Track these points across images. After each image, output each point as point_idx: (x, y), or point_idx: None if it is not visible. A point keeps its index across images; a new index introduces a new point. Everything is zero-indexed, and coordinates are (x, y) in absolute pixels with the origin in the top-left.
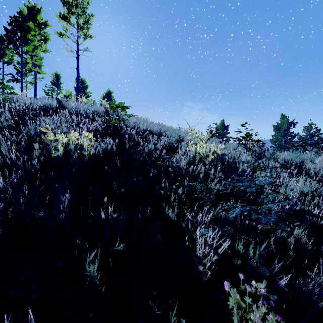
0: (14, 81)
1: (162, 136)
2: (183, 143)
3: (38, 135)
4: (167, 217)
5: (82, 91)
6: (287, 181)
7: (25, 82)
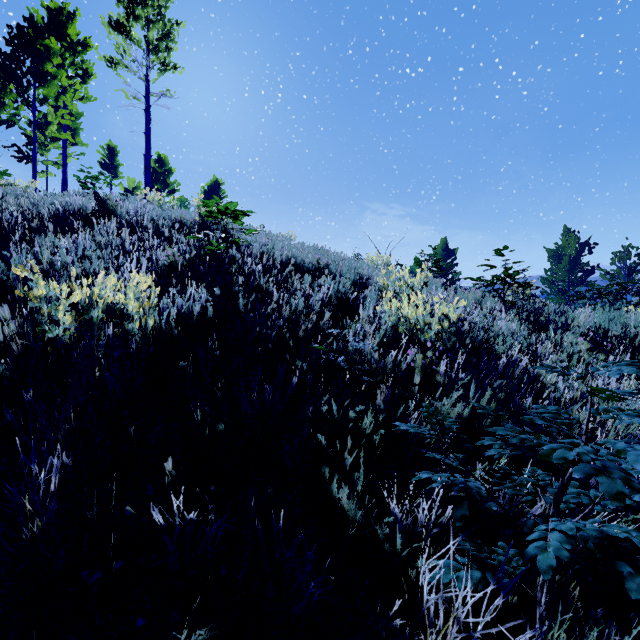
0: (23, 159)
1: (323, 277)
2: (368, 291)
3: (26, 280)
4: (335, 506)
5: (161, 181)
6: (616, 387)
7: (44, 162)
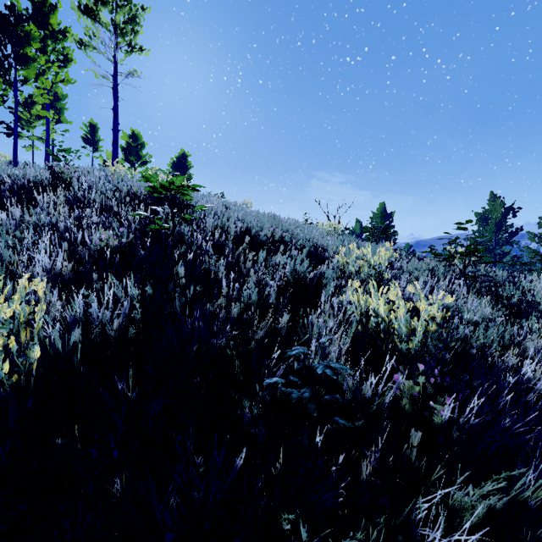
0: (11, 135)
1: (278, 254)
2: (324, 267)
3: None
4: None
5: (134, 153)
6: None
7: (30, 137)
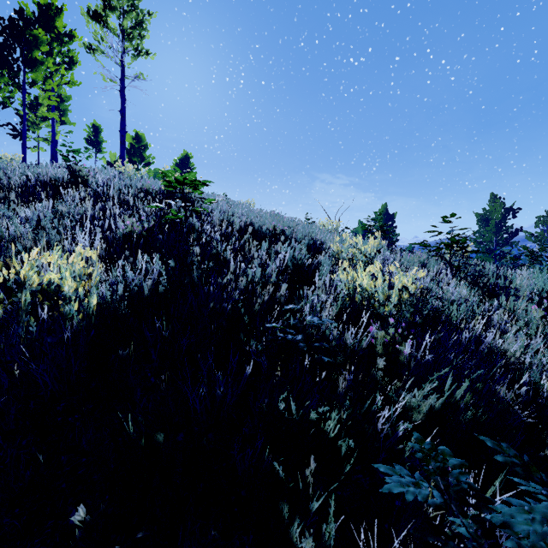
0: (17, 136)
1: (279, 243)
2: (322, 256)
3: None
4: None
5: (138, 155)
6: None
7: (36, 139)
